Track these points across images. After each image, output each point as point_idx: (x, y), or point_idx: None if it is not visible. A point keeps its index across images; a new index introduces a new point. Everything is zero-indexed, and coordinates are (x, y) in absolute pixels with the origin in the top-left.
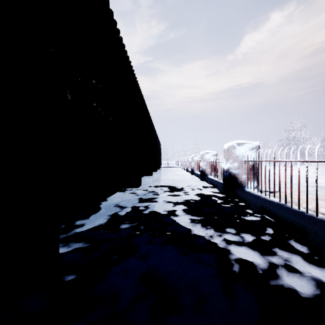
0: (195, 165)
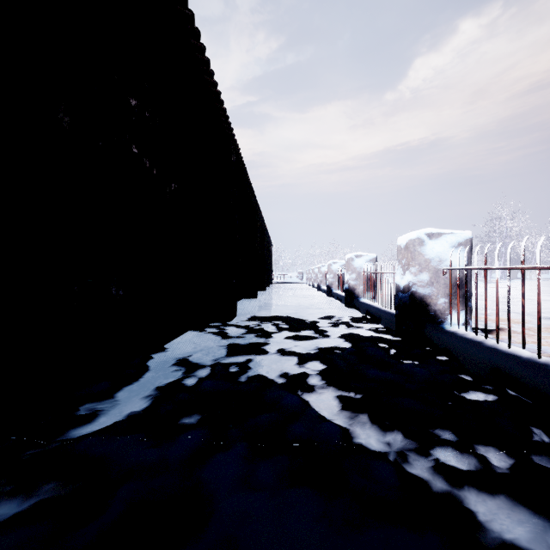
0: (335, 279)
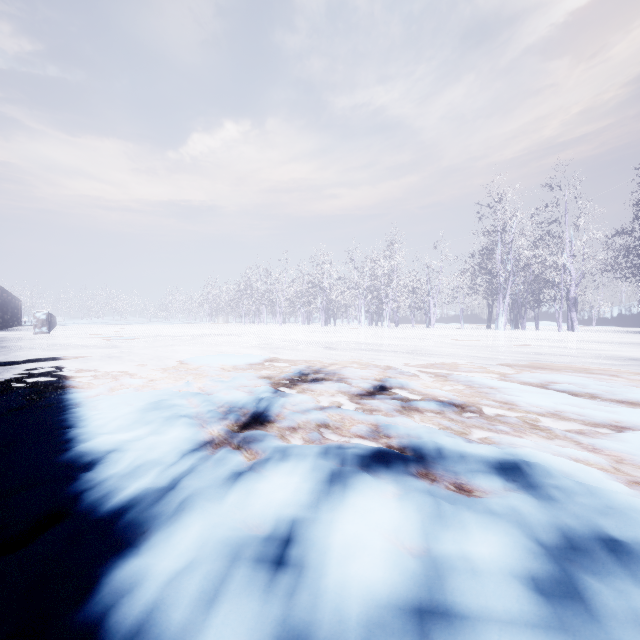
0: None
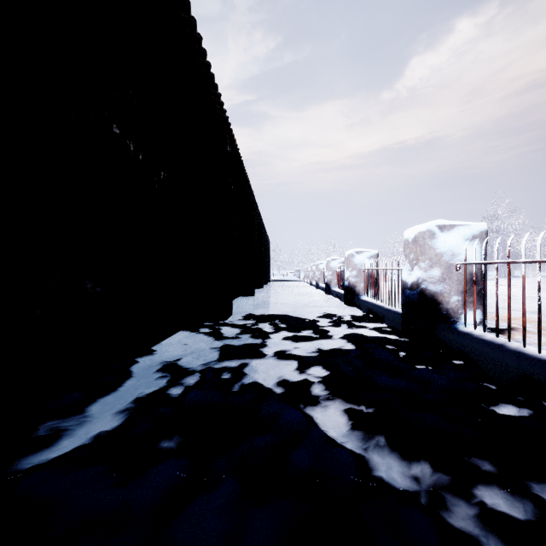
0: (333, 276)
